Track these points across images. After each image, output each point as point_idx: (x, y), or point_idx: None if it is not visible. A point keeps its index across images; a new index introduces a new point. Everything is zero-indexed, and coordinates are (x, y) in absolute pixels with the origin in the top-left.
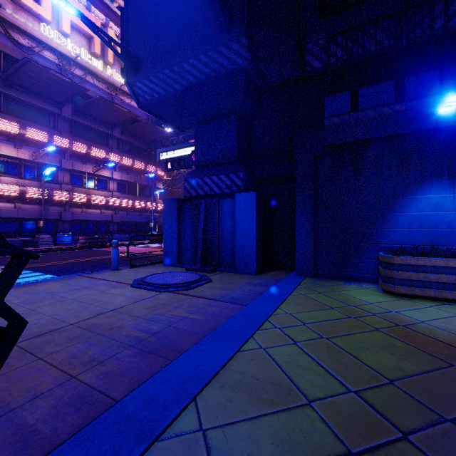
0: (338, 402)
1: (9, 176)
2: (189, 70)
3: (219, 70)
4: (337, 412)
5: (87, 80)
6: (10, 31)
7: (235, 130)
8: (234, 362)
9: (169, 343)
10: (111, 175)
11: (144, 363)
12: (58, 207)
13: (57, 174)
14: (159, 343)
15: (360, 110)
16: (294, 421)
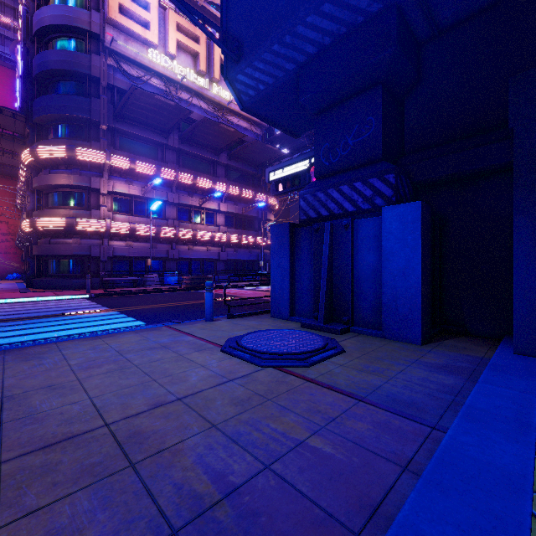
0: None
1: (122, 213)
2: (306, 36)
3: (353, 20)
4: None
5: (193, 103)
6: (122, 64)
7: (379, 109)
8: None
9: None
10: (218, 207)
11: None
12: (165, 245)
13: (164, 209)
14: None
15: None
16: None
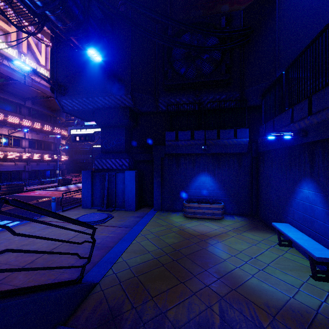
0: (155, 251)
1: None
2: (98, 101)
3: (116, 105)
4: (155, 253)
5: (3, 63)
6: None
7: (124, 135)
8: (130, 247)
9: (106, 245)
10: (23, 136)
11: (100, 252)
12: None
13: None
14: (102, 246)
15: (179, 140)
16: (145, 256)
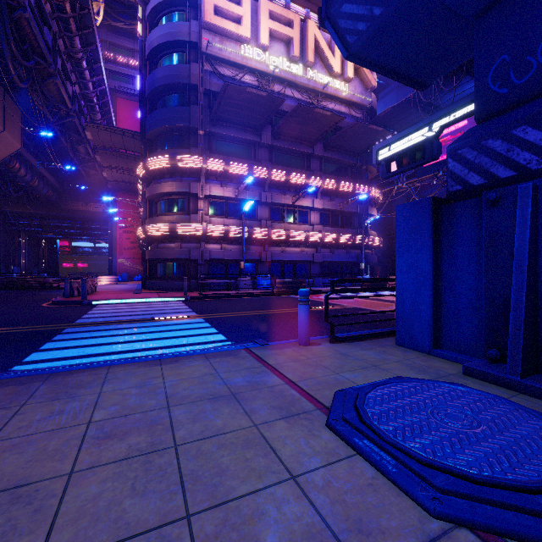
0: None
1: (217, 217)
2: None
3: None
4: None
5: (286, 94)
6: (217, 67)
7: None
8: None
9: None
10: (312, 204)
11: None
12: (257, 247)
13: (257, 210)
14: None
15: None
16: None
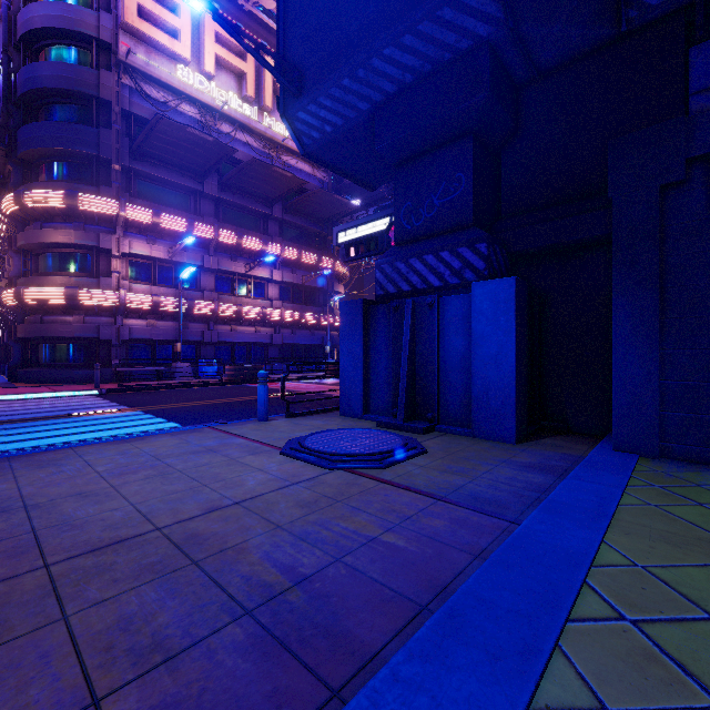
0: None
1: (141, 282)
2: (383, 71)
3: (439, 56)
4: None
5: (237, 138)
6: (142, 84)
7: (469, 165)
8: None
9: (333, 620)
10: (270, 275)
11: (262, 687)
12: (199, 324)
13: (199, 277)
14: (310, 613)
15: None
16: None
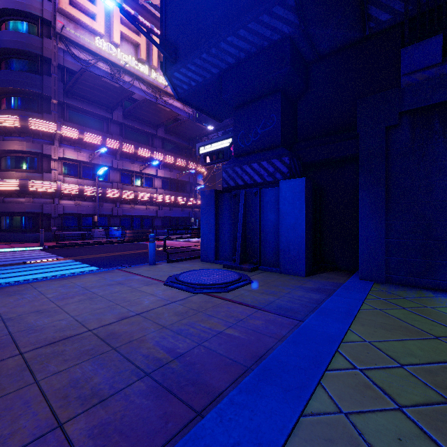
0: None
1: (71, 176)
2: (227, 50)
3: (261, 43)
4: None
5: (134, 85)
6: (71, 48)
7: (279, 109)
8: (298, 441)
9: (197, 376)
10: (155, 173)
11: (157, 412)
12: (110, 204)
13: (109, 173)
14: (184, 373)
15: None
16: None
